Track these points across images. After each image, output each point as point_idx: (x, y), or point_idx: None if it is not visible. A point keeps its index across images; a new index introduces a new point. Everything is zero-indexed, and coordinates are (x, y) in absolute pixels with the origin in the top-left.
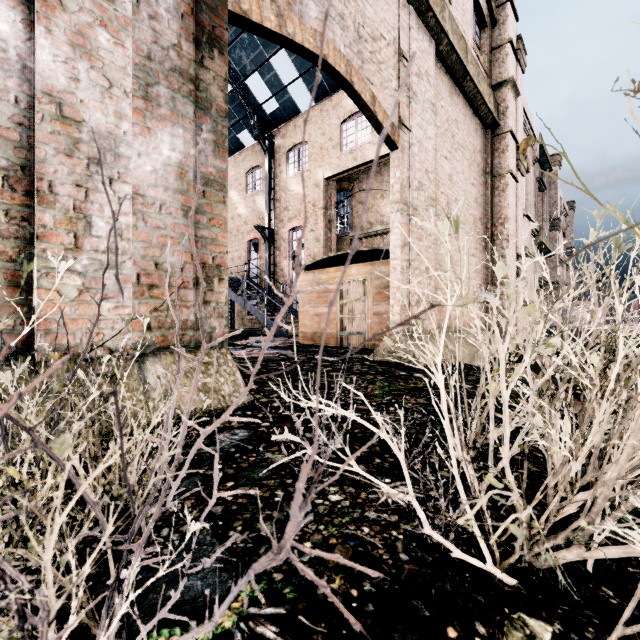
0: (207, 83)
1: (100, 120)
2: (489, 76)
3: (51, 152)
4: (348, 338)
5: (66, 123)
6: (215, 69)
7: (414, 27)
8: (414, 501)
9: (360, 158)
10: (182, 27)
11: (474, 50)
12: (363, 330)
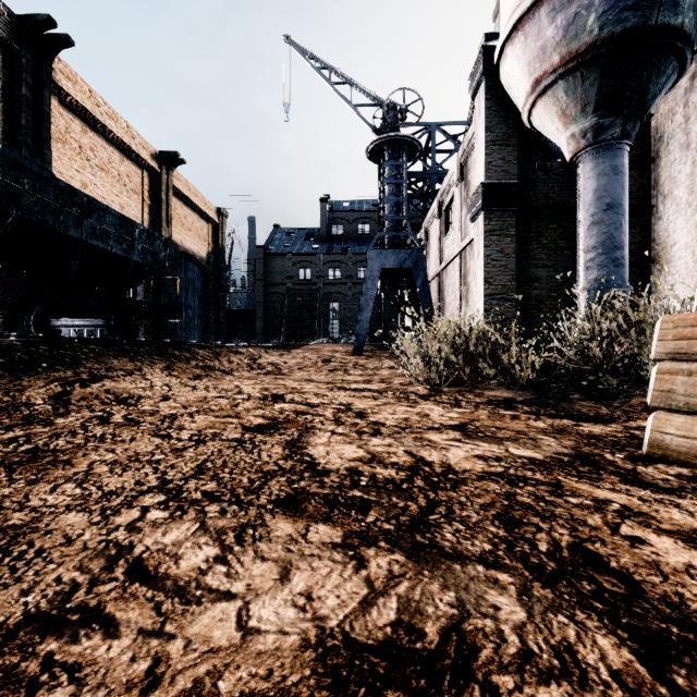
0: None
1: None
2: None
3: None
4: None
5: None
6: None
7: None
8: None
9: None
10: None
11: None
12: None
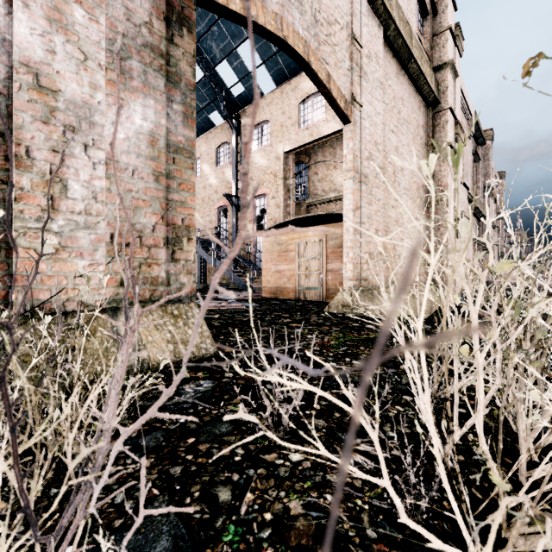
0: (177, 59)
1: (75, 90)
2: (431, 59)
3: (28, 119)
4: (305, 292)
5: (43, 92)
6: (184, 46)
7: (365, 14)
8: (389, 487)
9: (316, 134)
10: (153, 6)
11: (418, 36)
12: (319, 285)
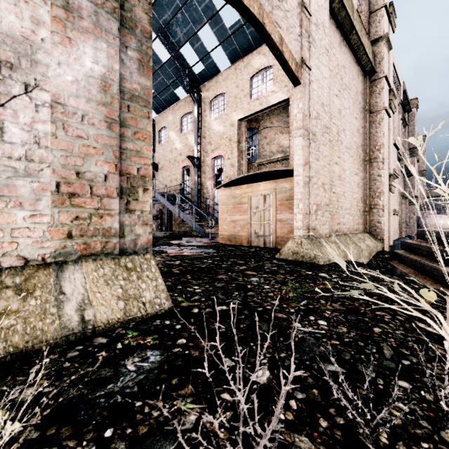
0: (132, 4)
1: (14, 23)
2: (368, 34)
3: None
4: (257, 239)
5: None
6: None
7: None
8: None
9: (265, 103)
10: None
11: (357, 11)
12: (269, 233)
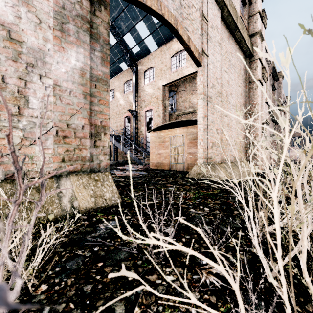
0: (97, 24)
1: (34, 41)
2: (248, 30)
3: (3, 58)
4: (175, 165)
5: (13, 42)
6: (102, 17)
7: (210, 2)
8: None
9: (181, 74)
10: None
11: (240, 16)
12: (182, 161)
